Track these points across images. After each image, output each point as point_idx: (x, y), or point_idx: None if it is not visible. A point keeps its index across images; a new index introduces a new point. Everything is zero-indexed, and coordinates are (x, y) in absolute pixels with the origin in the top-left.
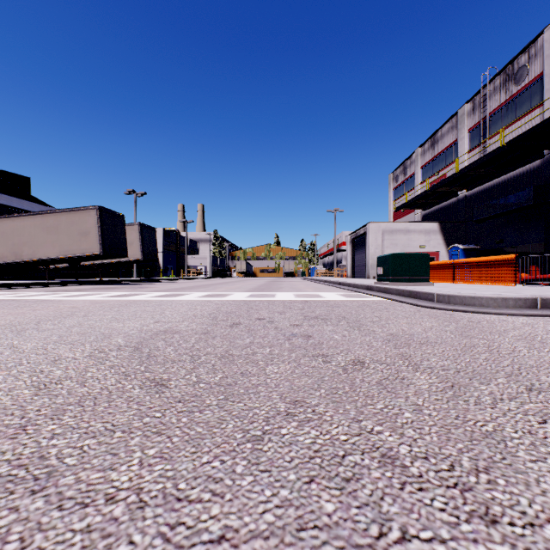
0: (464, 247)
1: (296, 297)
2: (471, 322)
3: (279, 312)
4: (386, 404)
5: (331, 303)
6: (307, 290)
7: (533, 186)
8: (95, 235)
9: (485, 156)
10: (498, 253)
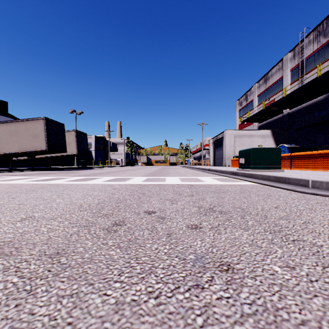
0: (288, 145)
1: (182, 181)
2: None
3: (170, 200)
4: None
5: (214, 188)
6: (188, 175)
7: None
8: (43, 137)
9: (306, 84)
10: (312, 150)
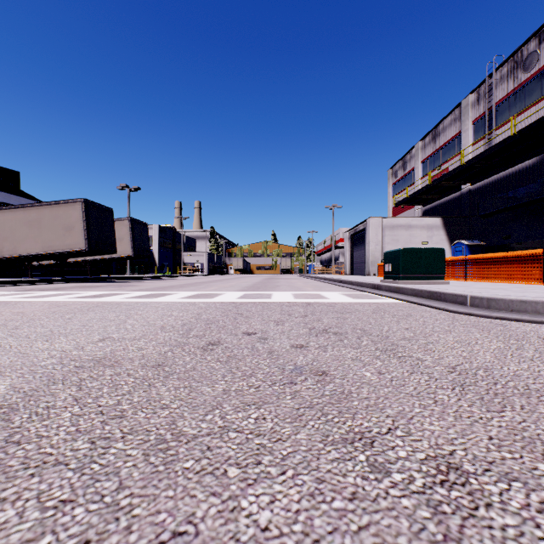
0: (469, 243)
1: (296, 298)
2: None
3: (276, 321)
4: None
5: (338, 307)
6: (306, 289)
7: None
8: (80, 230)
9: (494, 147)
10: (505, 250)
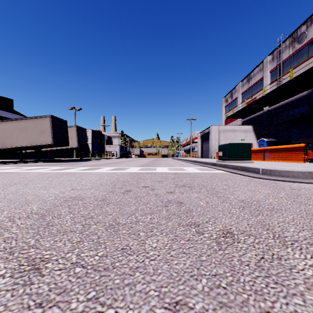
0: (267, 140)
1: (169, 170)
2: (294, 190)
3: (158, 181)
4: (285, 311)
5: (192, 174)
6: (175, 166)
7: (310, 103)
8: (49, 133)
9: (281, 86)
10: (288, 144)
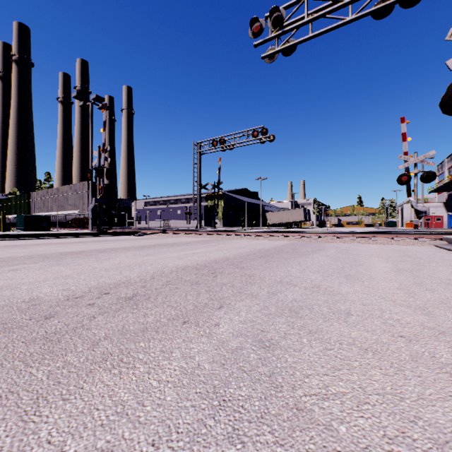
0: (451, 214)
1: None
2: None
3: None
4: None
5: None
6: None
7: None
8: (302, 215)
9: (447, 182)
10: None
